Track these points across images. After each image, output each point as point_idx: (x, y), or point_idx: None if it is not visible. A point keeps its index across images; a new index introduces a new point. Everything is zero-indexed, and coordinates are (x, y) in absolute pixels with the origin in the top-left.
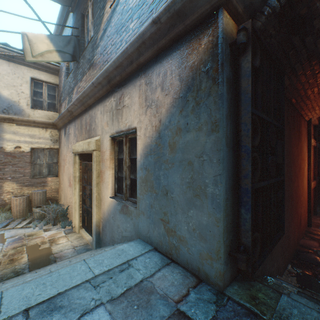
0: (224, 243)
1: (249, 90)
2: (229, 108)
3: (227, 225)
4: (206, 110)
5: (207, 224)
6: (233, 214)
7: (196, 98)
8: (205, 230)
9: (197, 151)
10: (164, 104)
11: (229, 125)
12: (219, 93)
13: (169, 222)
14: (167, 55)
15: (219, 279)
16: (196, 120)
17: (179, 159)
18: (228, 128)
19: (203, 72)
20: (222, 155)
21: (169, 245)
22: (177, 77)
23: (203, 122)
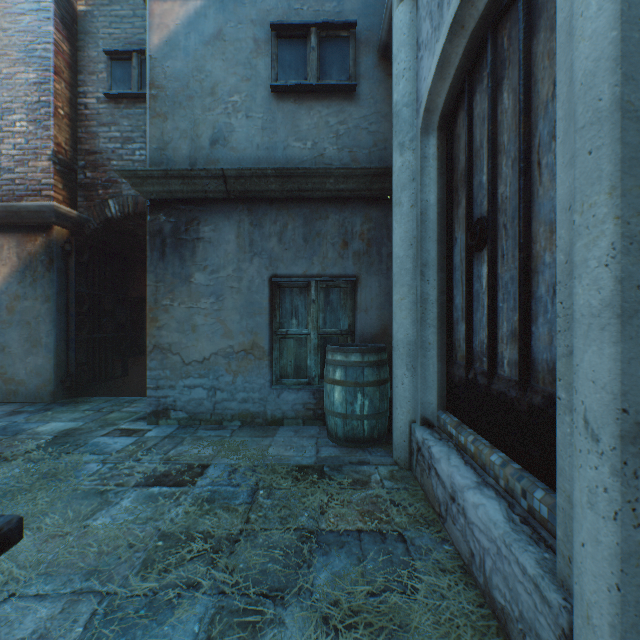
0: (55, 373)
1: (74, 279)
2: (62, 287)
3: (59, 363)
4: (42, 287)
5: (43, 364)
6: (66, 356)
7: (35, 276)
8: (42, 368)
9: (35, 314)
10: (2, 272)
11: (62, 298)
12: (51, 278)
13: (8, 373)
14: (5, 231)
15: (52, 396)
16: (35, 292)
17: (19, 320)
18: (60, 300)
19: (40, 260)
20: (54, 317)
21: (8, 392)
22: (16, 254)
23: (40, 295)
